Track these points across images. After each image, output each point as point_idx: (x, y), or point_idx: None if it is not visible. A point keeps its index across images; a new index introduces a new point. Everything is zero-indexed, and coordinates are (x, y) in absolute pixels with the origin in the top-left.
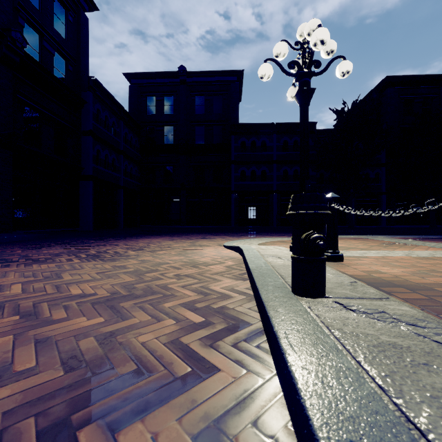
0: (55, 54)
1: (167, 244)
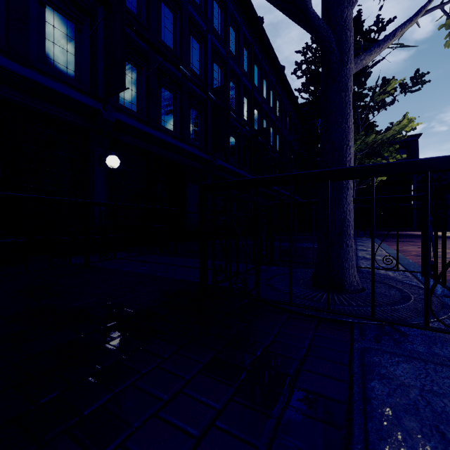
0: None
1: None
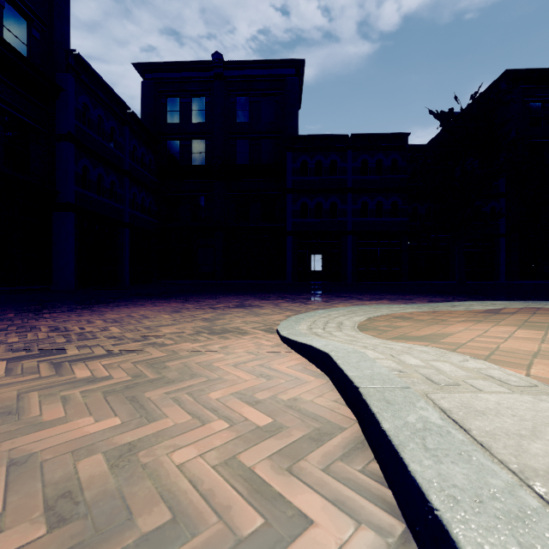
0: (6, 7)
1: (153, 324)
